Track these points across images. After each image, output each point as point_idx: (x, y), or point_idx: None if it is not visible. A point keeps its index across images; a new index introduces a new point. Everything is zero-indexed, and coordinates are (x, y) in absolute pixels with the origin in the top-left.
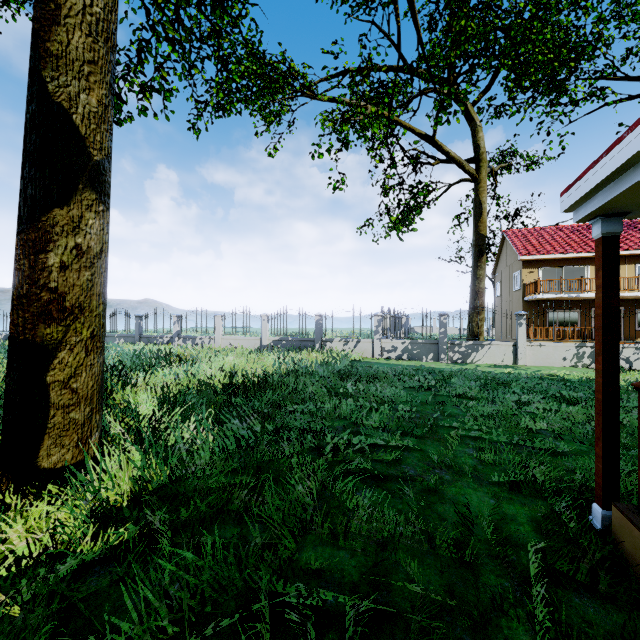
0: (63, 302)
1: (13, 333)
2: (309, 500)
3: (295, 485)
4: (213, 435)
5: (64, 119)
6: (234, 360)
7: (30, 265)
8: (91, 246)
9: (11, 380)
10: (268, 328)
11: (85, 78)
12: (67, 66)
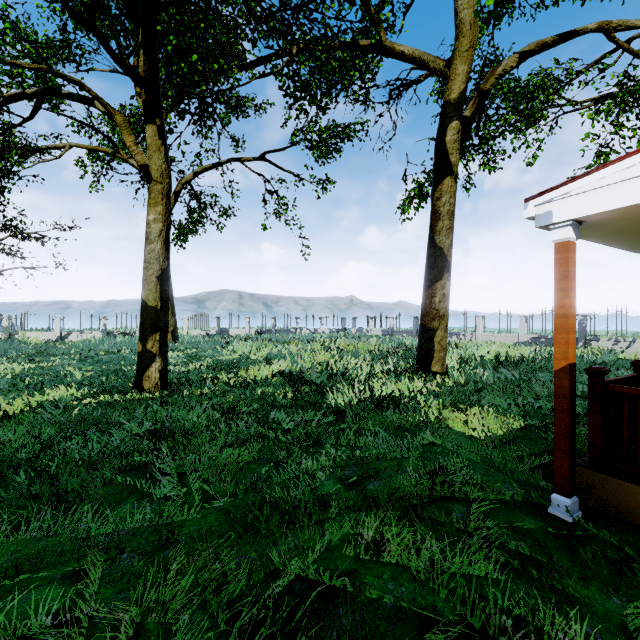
0: (439, 314)
1: (424, 324)
2: (541, 393)
3: (535, 387)
4: (494, 372)
5: (441, 251)
6: (496, 349)
7: (429, 302)
8: (447, 293)
9: (423, 340)
10: (526, 327)
11: (447, 235)
12: (442, 233)
